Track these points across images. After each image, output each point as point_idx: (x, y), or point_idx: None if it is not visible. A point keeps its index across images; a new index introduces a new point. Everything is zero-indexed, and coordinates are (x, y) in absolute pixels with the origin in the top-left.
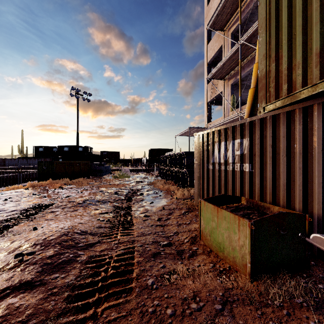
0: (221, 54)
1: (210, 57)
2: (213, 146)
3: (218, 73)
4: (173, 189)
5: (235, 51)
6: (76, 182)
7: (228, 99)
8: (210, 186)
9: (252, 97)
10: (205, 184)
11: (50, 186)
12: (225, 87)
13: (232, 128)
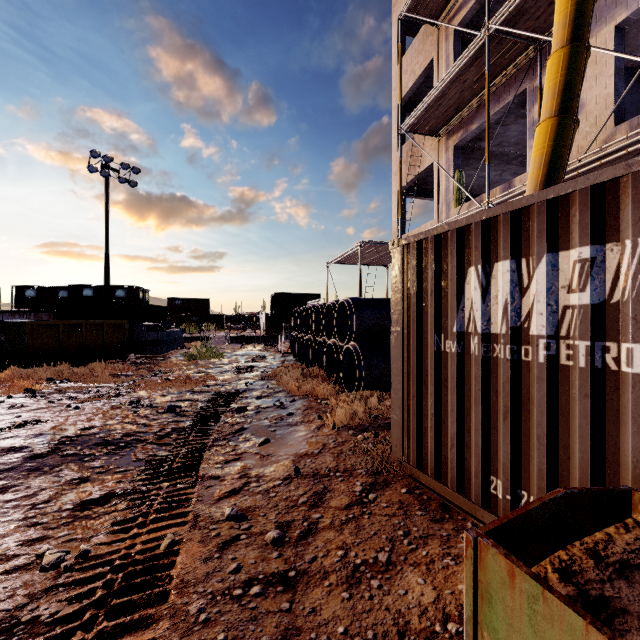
0: (429, 85)
1: (405, 90)
2: (460, 276)
3: (428, 118)
4: (325, 393)
5: (473, 57)
6: (84, 373)
7: (448, 181)
8: (450, 409)
9: (549, 143)
10: (430, 398)
11: (3, 387)
12: (439, 154)
13: (549, 209)
